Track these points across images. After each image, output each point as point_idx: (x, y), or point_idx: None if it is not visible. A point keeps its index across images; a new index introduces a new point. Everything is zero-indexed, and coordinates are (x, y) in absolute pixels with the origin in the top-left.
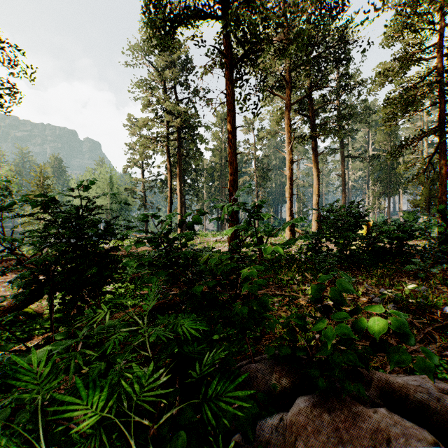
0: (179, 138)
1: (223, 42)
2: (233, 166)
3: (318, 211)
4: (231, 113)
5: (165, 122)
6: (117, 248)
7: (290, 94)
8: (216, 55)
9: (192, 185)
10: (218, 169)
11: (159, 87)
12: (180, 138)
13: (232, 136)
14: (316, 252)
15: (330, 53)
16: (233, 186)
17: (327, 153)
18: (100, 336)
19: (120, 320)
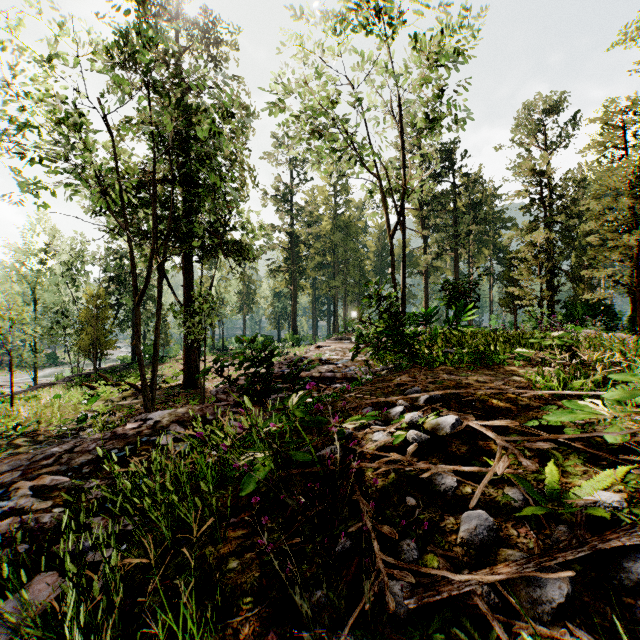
0: None
1: None
2: None
3: None
4: None
5: None
6: None
7: None
8: None
9: None
10: None
11: None
12: None
13: None
14: None
15: None
16: None
17: None
18: None
19: None
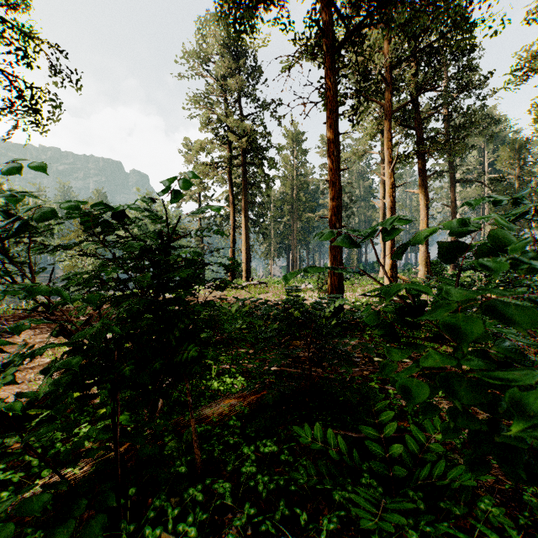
0: (244, 163)
1: (322, 17)
2: (336, 188)
3: (427, 251)
4: (333, 115)
5: (225, 146)
6: (212, 304)
7: (391, 99)
8: (307, 41)
9: (258, 222)
10: (289, 201)
11: (220, 102)
12: (245, 163)
13: (335, 145)
14: (466, 308)
15: (445, 42)
16: (336, 215)
17: (430, 178)
18: (190, 457)
19: (214, 420)
